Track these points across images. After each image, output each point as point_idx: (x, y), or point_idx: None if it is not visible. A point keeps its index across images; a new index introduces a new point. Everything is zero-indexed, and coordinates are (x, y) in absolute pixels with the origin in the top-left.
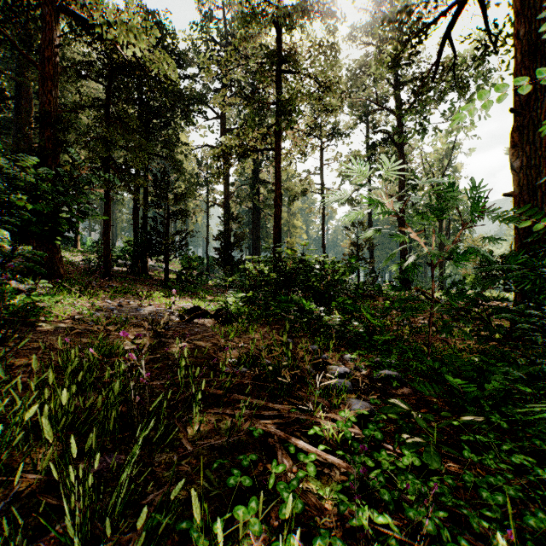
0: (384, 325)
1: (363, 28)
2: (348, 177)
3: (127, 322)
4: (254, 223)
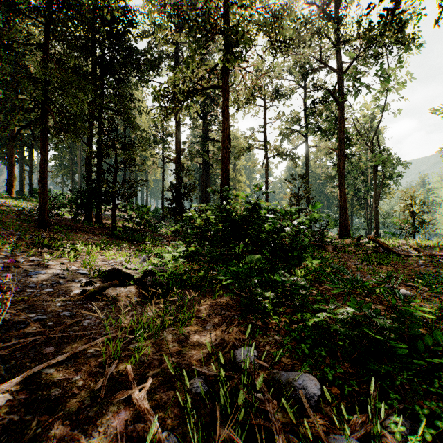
0: (411, 313)
1: None
2: (288, 136)
3: None
4: (204, 176)
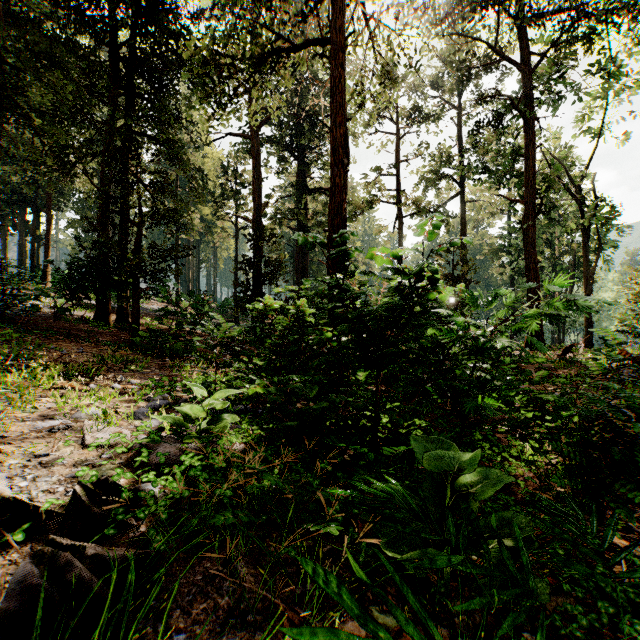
0: None
1: None
2: (434, 183)
3: None
4: (299, 249)
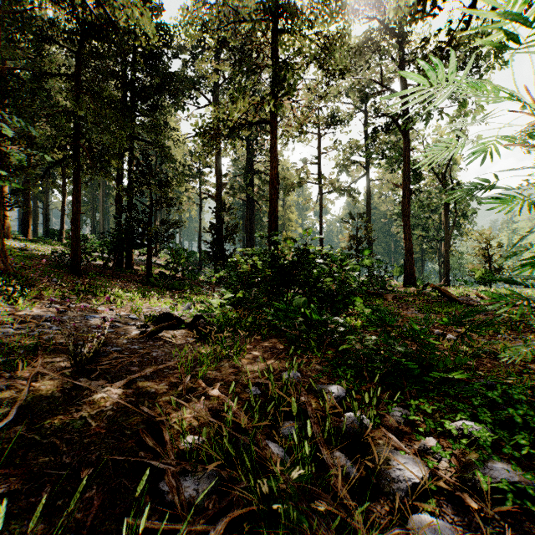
0: (434, 346)
1: (364, 5)
2: (346, 168)
3: (40, 346)
4: (248, 215)
